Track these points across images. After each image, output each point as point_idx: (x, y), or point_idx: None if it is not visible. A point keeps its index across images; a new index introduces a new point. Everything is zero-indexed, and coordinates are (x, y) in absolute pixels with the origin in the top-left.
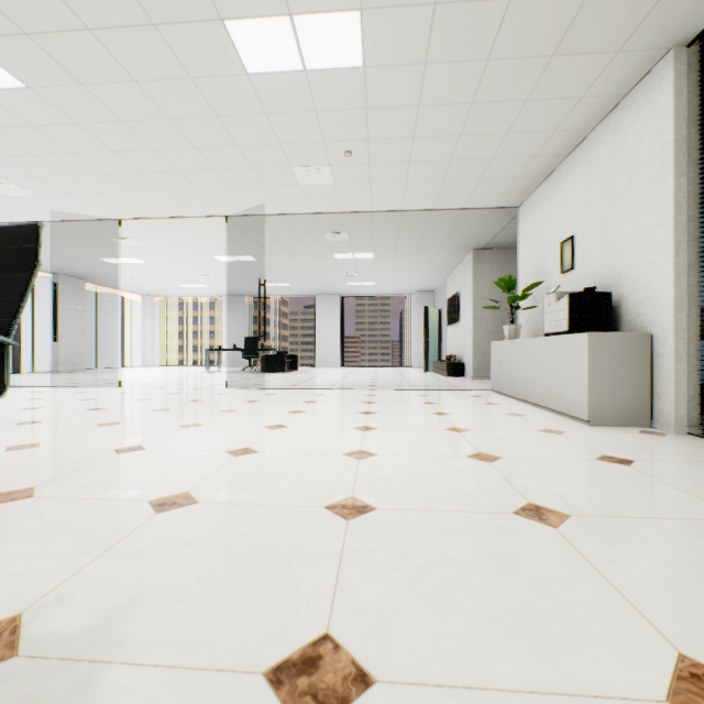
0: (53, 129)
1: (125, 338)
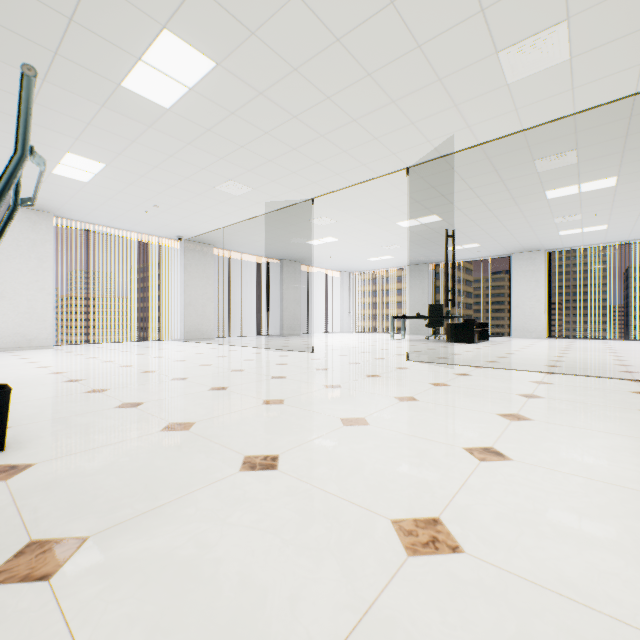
0: (246, 110)
1: (328, 308)
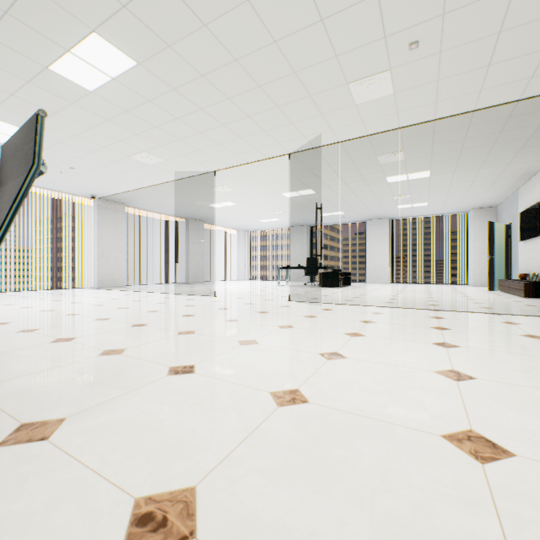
0: (161, 99)
1: (227, 260)
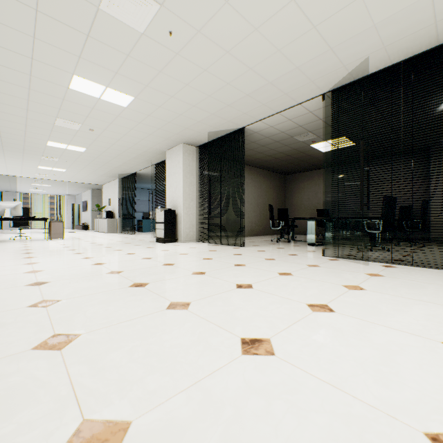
0: None
1: None
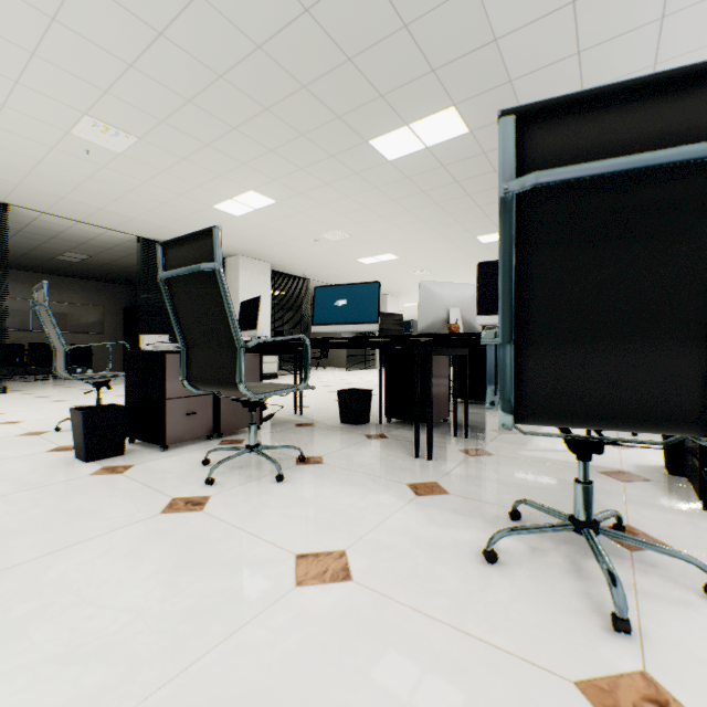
0: None
1: None
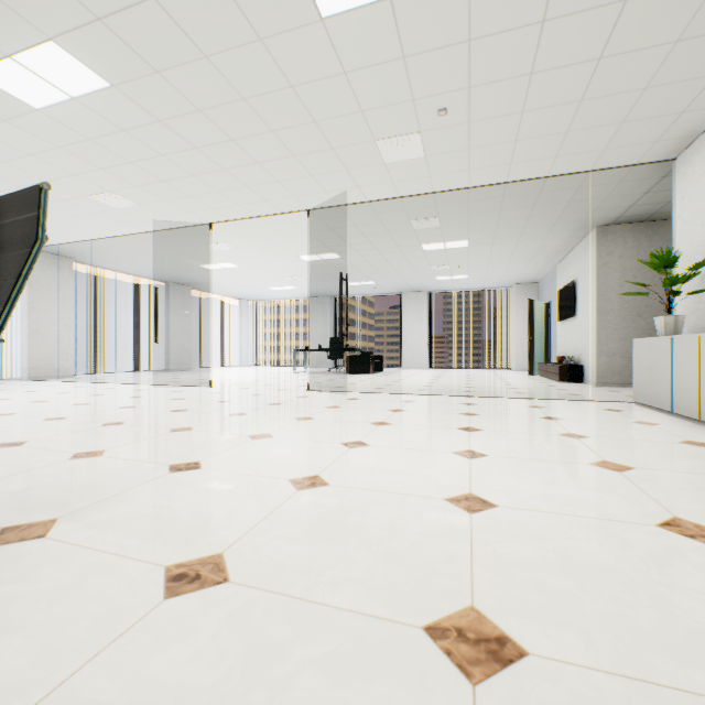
0: (141, 131)
1: (225, 339)
